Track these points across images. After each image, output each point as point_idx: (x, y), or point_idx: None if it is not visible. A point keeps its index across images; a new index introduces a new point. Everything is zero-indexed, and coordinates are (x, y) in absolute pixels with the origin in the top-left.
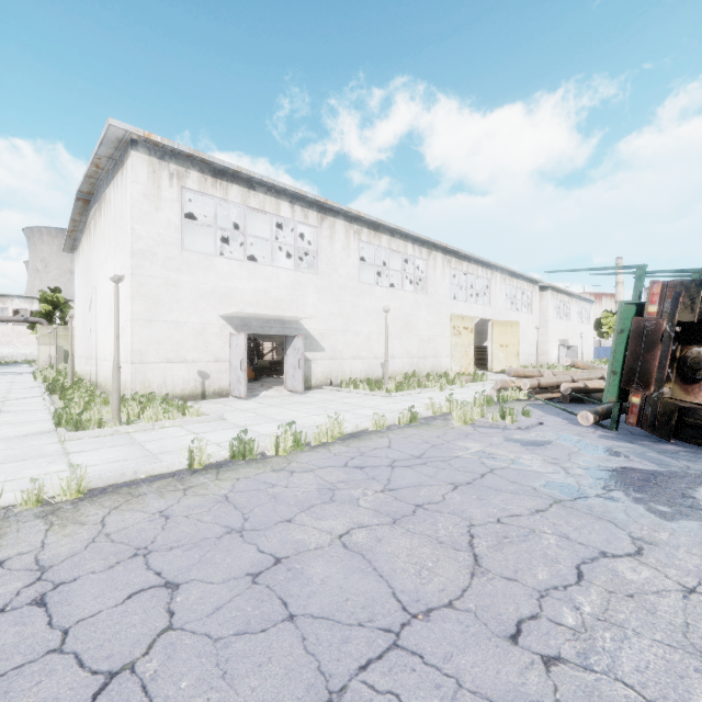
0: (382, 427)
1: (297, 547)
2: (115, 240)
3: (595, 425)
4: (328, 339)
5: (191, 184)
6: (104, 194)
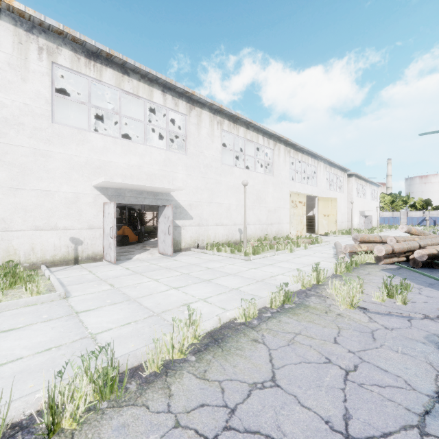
0: (252, 317)
1: None
2: None
3: None
4: (195, 209)
5: (62, 61)
6: None
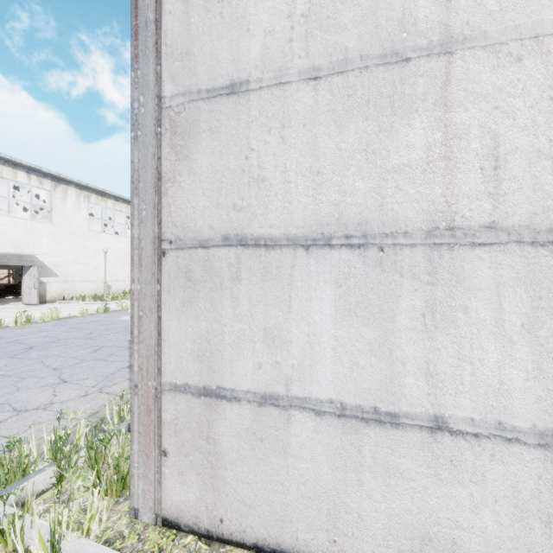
0: (85, 314)
1: (26, 338)
2: None
3: None
4: (61, 268)
5: None
6: None
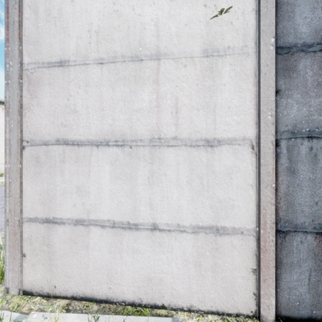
0: (1, 185)
1: None
2: None
3: None
4: None
5: None
6: None
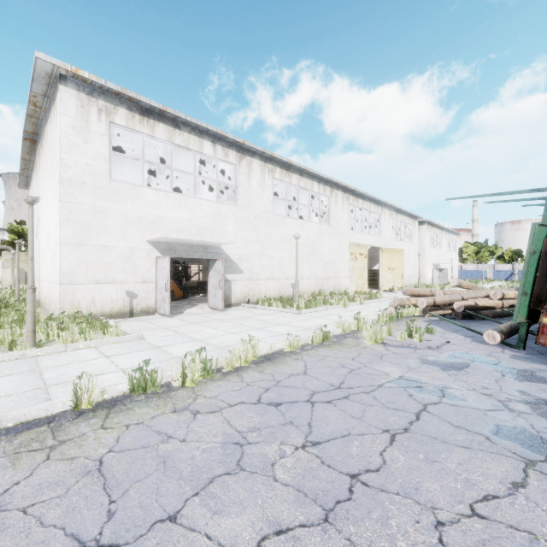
0: (296, 347)
1: None
2: (50, 171)
3: (498, 343)
4: (246, 262)
5: (119, 120)
6: (44, 132)
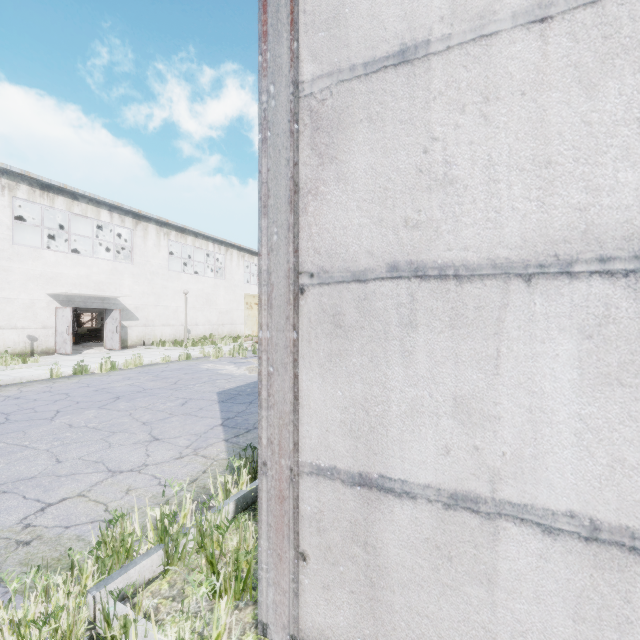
0: (167, 361)
1: (112, 386)
2: None
3: None
4: (142, 311)
5: (21, 195)
6: None
